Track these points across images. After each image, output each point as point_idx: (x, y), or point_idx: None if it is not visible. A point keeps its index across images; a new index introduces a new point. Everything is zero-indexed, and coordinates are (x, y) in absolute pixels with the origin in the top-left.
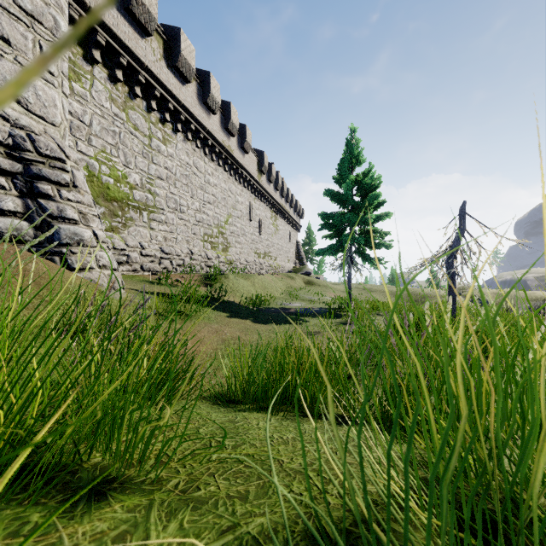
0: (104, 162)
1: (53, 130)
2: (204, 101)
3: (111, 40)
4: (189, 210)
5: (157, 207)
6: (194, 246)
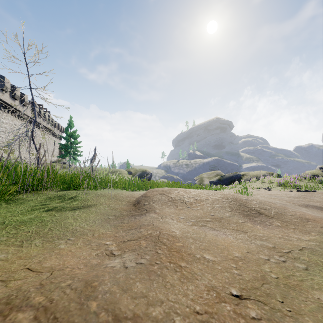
0: None
1: None
2: (1, 89)
3: None
4: None
5: None
6: None
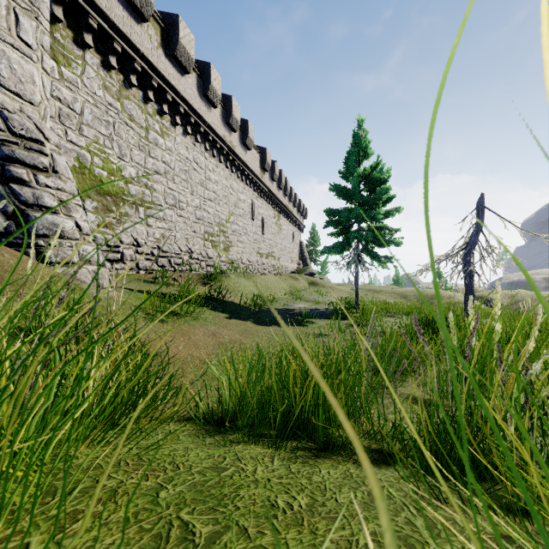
0: (97, 154)
1: (31, 109)
2: (204, 94)
3: (104, 24)
4: (189, 207)
5: (154, 203)
6: (194, 245)
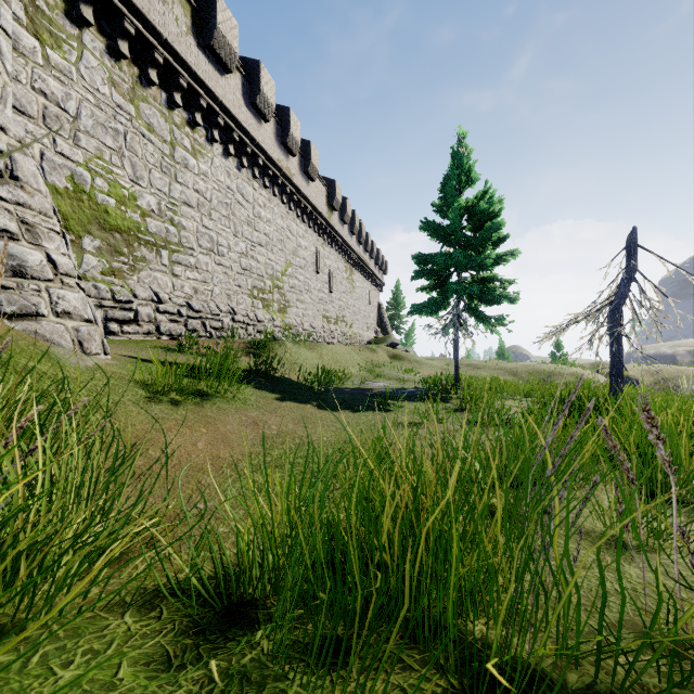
0: (100, 173)
1: None
2: (252, 102)
3: None
4: (231, 252)
5: (183, 245)
6: (239, 304)
